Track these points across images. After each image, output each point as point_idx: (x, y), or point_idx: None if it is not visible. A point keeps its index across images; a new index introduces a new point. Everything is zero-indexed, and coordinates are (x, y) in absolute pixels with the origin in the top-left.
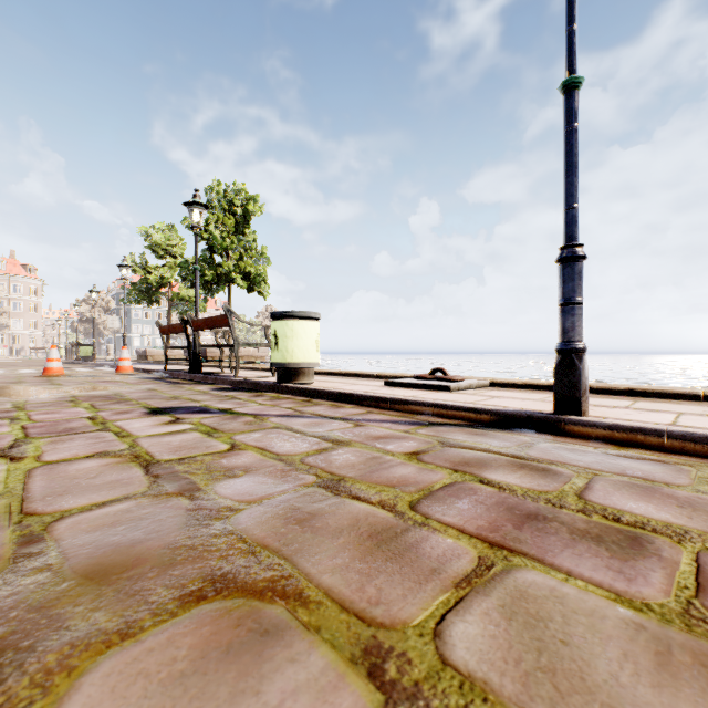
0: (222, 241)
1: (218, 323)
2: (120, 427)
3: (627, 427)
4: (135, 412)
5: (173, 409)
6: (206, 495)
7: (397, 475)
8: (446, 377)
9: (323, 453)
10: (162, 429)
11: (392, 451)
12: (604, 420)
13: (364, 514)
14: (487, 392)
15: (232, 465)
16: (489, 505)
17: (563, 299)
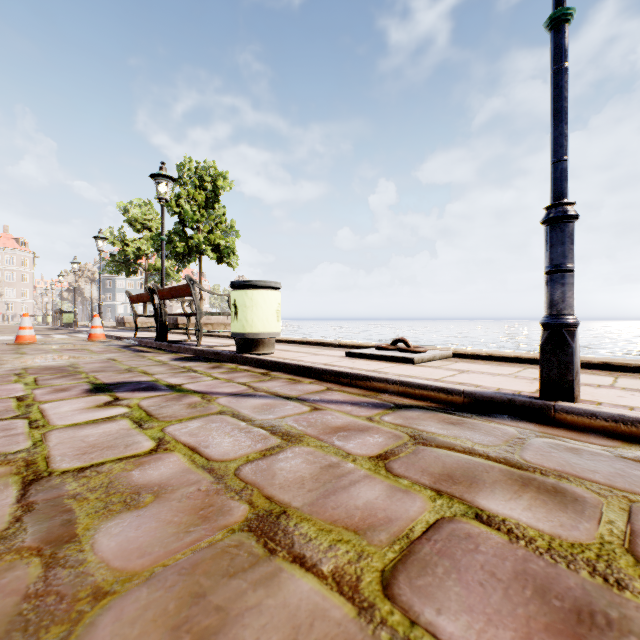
0: (193, 215)
1: (181, 292)
2: (42, 412)
3: (637, 419)
4: (75, 389)
5: (118, 386)
6: (75, 552)
7: (360, 502)
8: (408, 348)
9: (267, 456)
10: (88, 415)
11: (353, 454)
12: (605, 409)
13: (307, 611)
14: (452, 364)
15: (144, 480)
16: (505, 579)
17: (551, 265)
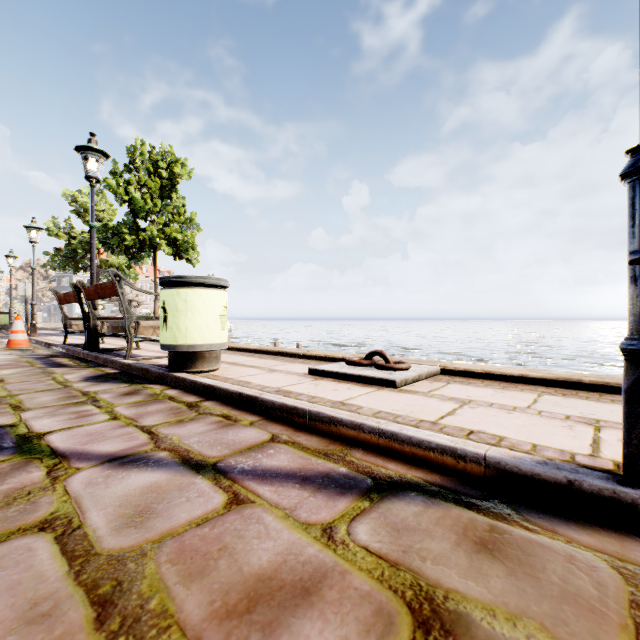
0: (144, 204)
1: (107, 291)
2: None
3: None
4: None
5: None
6: None
7: None
8: (388, 365)
9: None
10: None
11: None
12: None
13: None
14: (444, 387)
15: None
16: None
17: None
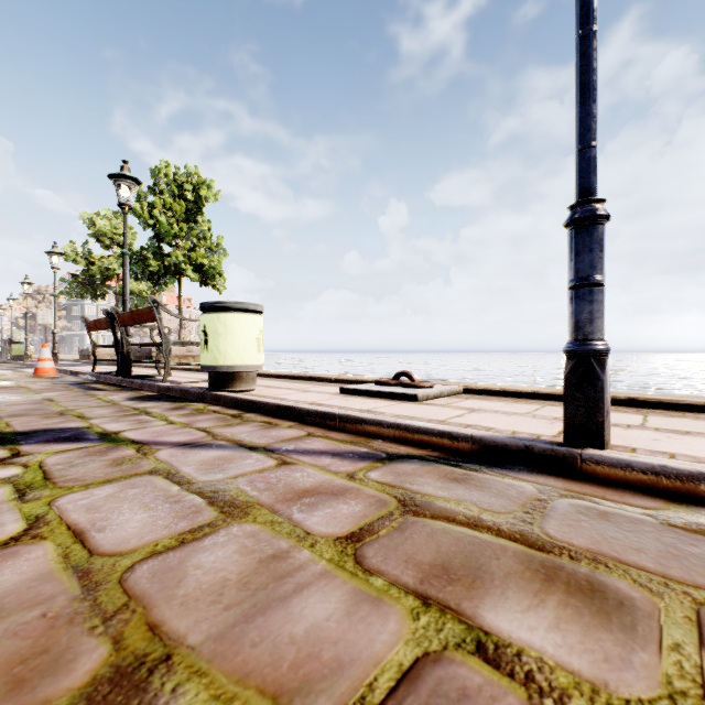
0: (170, 228)
1: (144, 317)
2: None
3: (683, 472)
4: None
5: (31, 435)
6: None
7: (301, 627)
8: (412, 383)
9: (186, 543)
10: None
11: (314, 534)
12: (643, 459)
13: None
14: (461, 401)
15: None
16: None
17: (577, 278)
